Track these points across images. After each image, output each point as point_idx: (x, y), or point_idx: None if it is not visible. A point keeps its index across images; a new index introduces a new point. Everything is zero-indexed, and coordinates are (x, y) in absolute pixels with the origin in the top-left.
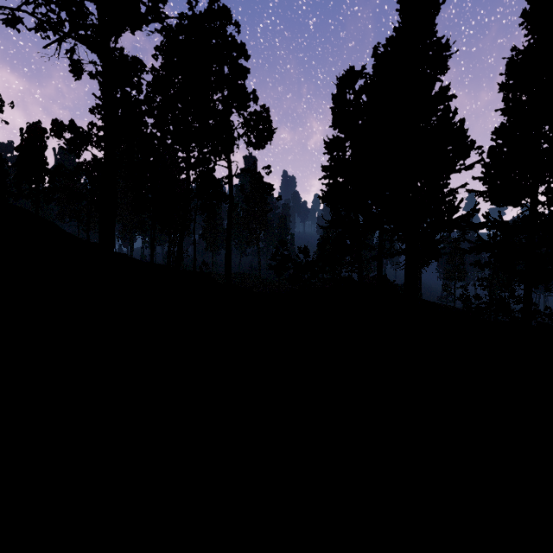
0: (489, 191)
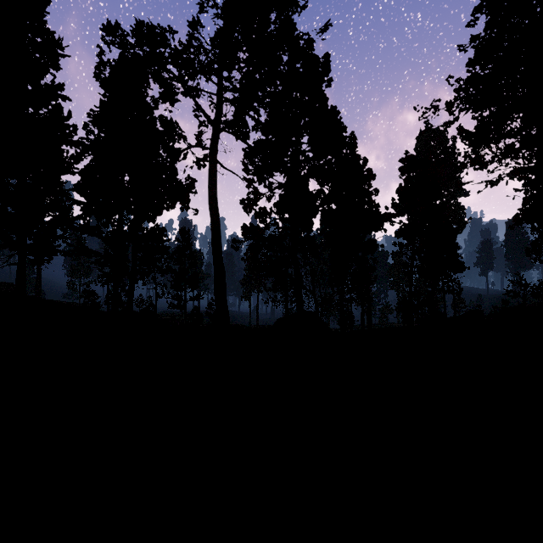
0: (87, 202)
